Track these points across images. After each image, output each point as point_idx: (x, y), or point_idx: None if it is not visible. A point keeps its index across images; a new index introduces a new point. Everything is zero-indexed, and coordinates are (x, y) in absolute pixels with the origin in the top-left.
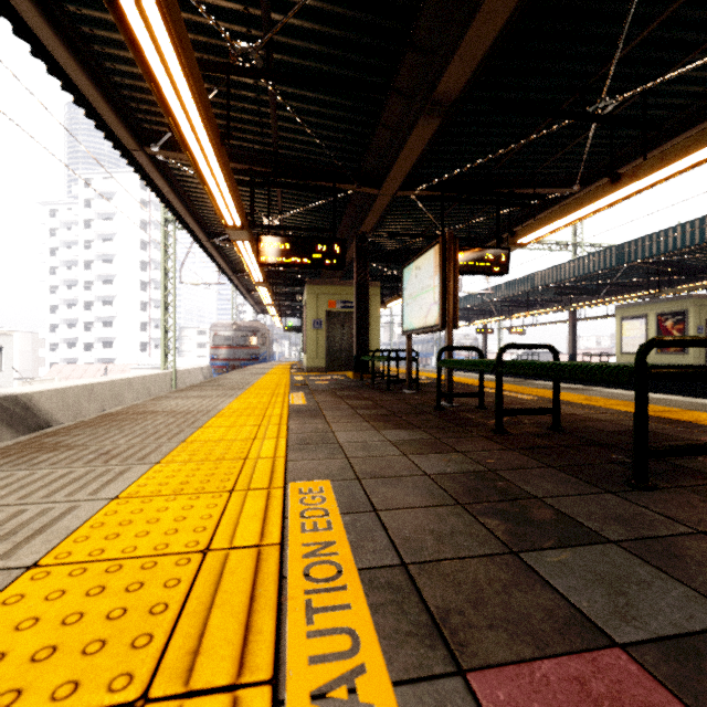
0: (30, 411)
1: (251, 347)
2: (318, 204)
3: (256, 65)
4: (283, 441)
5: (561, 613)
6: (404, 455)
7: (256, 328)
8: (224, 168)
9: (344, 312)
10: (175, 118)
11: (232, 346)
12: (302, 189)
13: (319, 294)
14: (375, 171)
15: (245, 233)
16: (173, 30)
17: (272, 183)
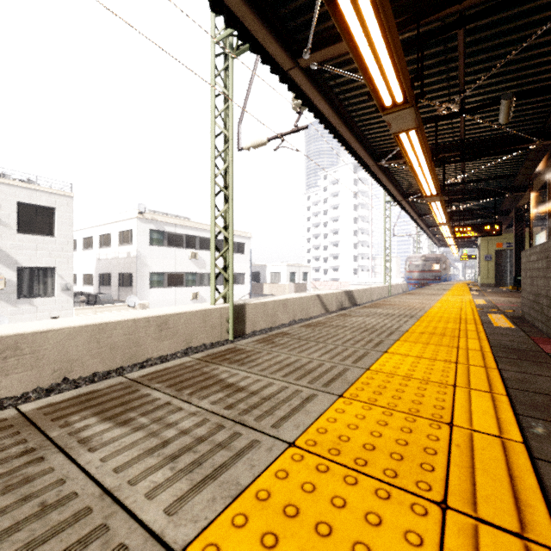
0: (352, 297)
1: (435, 271)
2: (486, 201)
3: (458, 180)
4: (471, 297)
5: (511, 304)
6: (506, 300)
7: (439, 258)
8: (445, 214)
9: (508, 249)
10: (432, 209)
11: (421, 270)
12: (476, 200)
13: (489, 240)
14: (521, 184)
15: (447, 224)
16: (441, 203)
17: (460, 201)
